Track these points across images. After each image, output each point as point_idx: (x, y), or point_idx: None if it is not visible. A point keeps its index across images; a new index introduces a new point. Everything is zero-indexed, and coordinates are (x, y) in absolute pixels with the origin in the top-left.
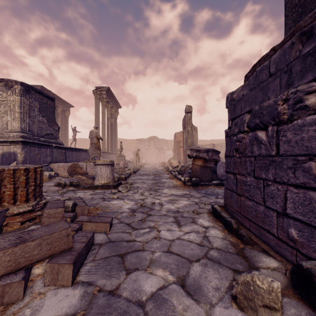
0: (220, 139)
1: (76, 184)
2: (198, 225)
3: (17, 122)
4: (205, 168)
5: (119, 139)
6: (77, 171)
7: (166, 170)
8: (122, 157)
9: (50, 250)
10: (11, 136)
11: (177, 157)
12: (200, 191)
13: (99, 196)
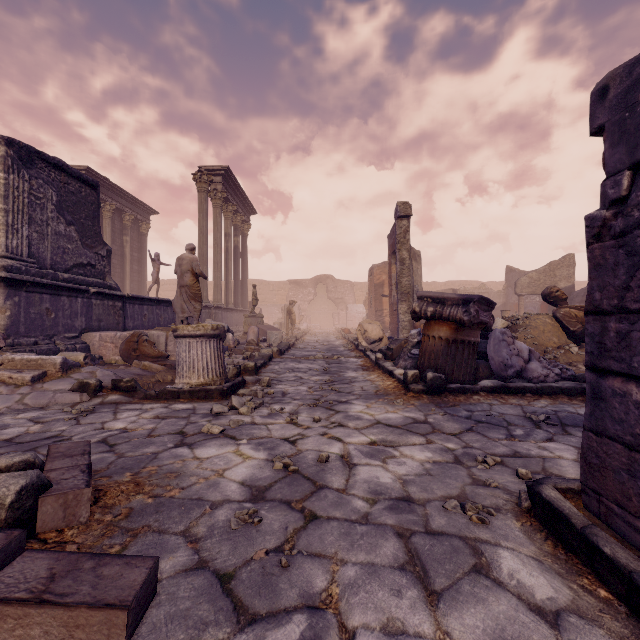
0: (467, 281)
1: (127, 387)
2: (509, 598)
3: None
4: (458, 345)
5: (253, 281)
6: (143, 351)
7: (352, 346)
8: (256, 319)
9: None
10: None
11: (377, 318)
12: (452, 412)
13: (173, 426)
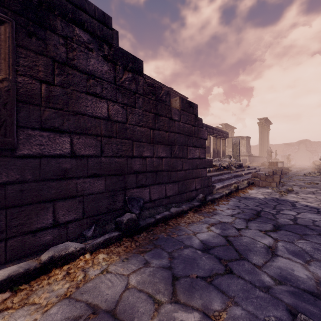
0: None
1: None
2: None
3: (245, 149)
4: None
5: None
6: (265, 165)
7: (312, 167)
8: (276, 160)
9: (287, 169)
10: (244, 154)
11: None
12: None
13: None
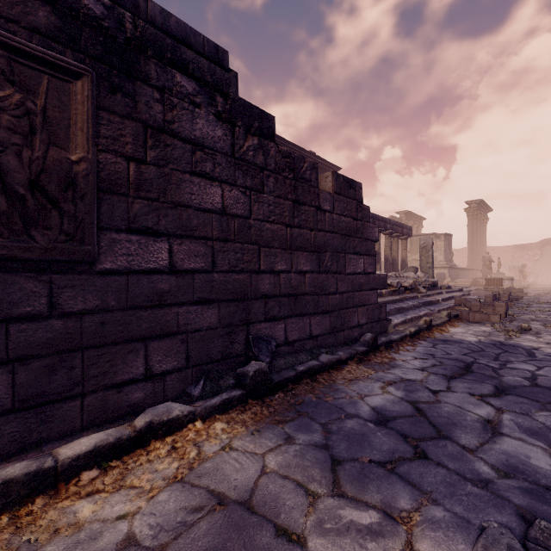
0: None
1: None
2: None
3: (442, 256)
4: None
5: None
6: (478, 284)
7: None
8: (500, 275)
9: (519, 291)
10: (440, 264)
11: None
12: None
13: None
